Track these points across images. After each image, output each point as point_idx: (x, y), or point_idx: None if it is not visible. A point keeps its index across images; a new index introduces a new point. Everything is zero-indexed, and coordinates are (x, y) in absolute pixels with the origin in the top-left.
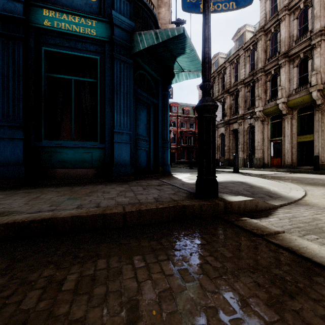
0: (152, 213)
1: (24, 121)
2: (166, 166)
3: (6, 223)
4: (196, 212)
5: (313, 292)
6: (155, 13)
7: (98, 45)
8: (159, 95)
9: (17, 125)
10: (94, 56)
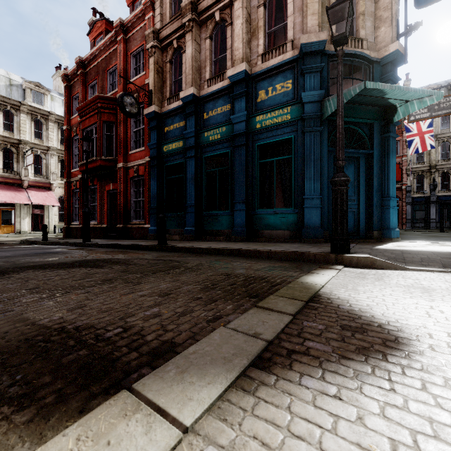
0: (282, 254)
1: (246, 198)
2: (385, 230)
3: (227, 249)
4: (311, 258)
5: (287, 271)
6: (360, 52)
7: (293, 125)
8: (374, 142)
9: (242, 201)
10: (289, 136)
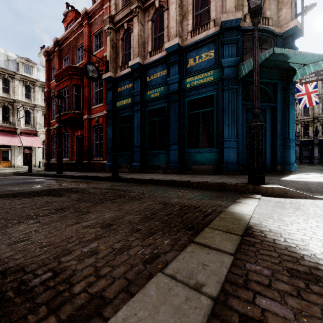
0: (209, 184)
1: (179, 141)
2: (286, 165)
3: (164, 180)
4: (233, 188)
5: (216, 200)
6: (267, 27)
7: (215, 85)
8: (277, 97)
9: (176, 143)
10: (212, 93)
